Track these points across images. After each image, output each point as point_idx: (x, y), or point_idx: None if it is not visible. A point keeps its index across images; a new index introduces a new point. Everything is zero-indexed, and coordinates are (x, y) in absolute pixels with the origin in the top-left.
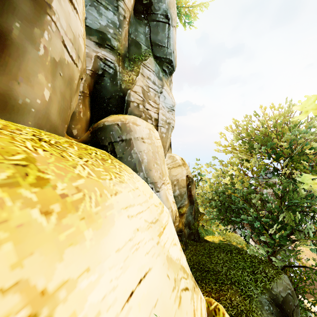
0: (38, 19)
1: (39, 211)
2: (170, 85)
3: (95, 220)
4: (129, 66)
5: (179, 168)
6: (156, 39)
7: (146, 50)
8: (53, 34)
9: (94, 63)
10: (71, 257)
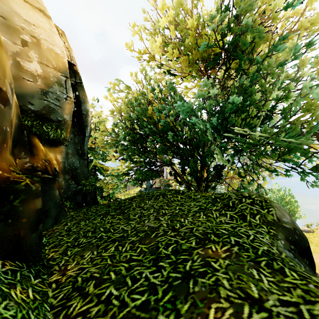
0: None
1: None
2: None
3: None
4: None
5: (40, 16)
6: None
7: None
8: None
9: None
10: None
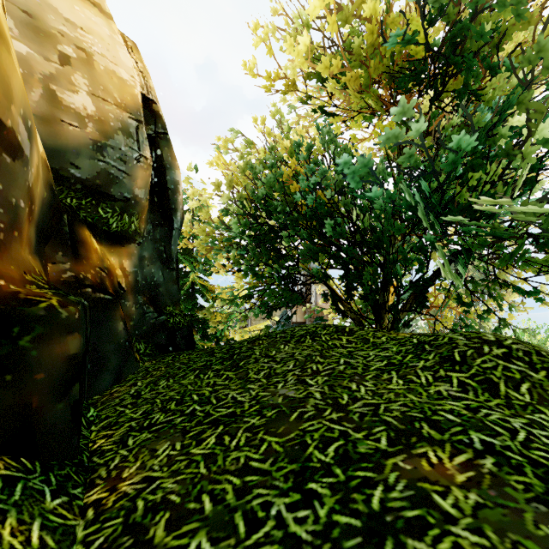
0: None
1: None
2: None
3: None
4: None
5: (93, 14)
6: None
7: None
8: None
9: None
10: None
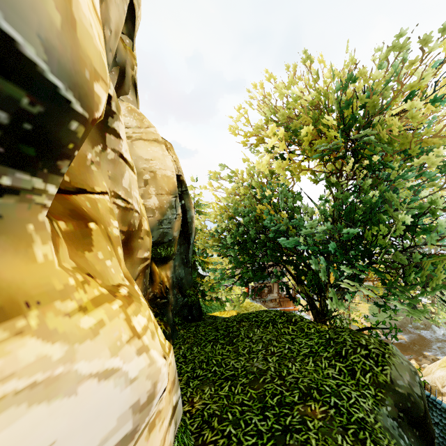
0: None
1: None
2: None
3: None
4: None
5: (155, 147)
6: None
7: None
8: None
9: None
10: None
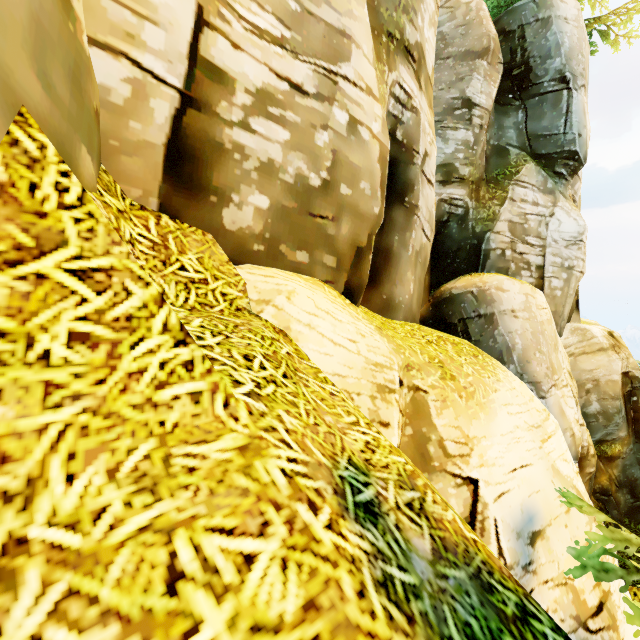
0: (408, 223)
1: (457, 395)
2: (574, 186)
3: (484, 408)
4: (487, 193)
5: (599, 355)
6: (540, 125)
7: (518, 155)
8: (417, 229)
9: (437, 210)
10: (475, 425)
